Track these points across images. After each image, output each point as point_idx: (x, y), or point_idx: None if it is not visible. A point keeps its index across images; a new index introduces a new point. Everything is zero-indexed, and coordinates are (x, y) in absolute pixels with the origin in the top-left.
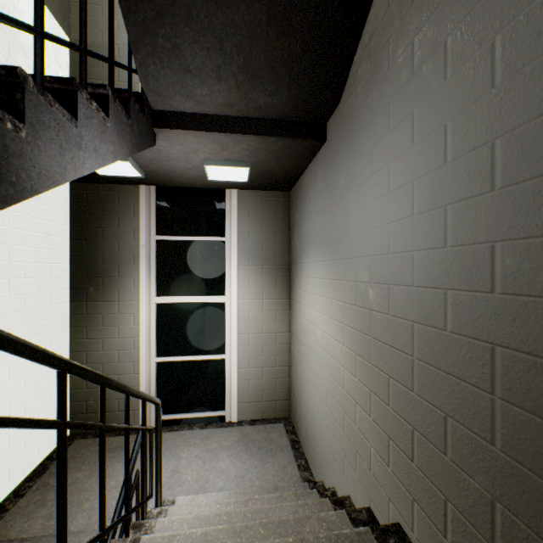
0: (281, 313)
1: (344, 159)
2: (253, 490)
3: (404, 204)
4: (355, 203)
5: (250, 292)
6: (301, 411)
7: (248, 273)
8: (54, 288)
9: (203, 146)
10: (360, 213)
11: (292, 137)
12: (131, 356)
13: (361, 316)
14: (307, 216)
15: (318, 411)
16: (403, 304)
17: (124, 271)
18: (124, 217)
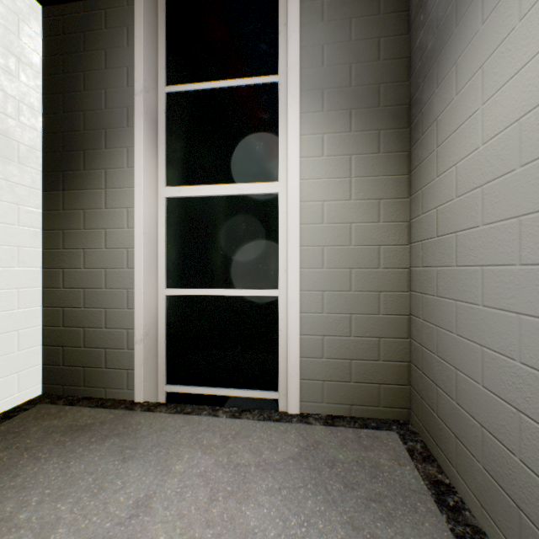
0: (389, 204)
1: None
2: None
3: None
4: None
5: (325, 164)
6: (464, 411)
7: (319, 127)
8: (2, 152)
9: None
10: None
11: None
12: (123, 279)
13: None
14: None
15: None
16: None
17: (113, 139)
18: (113, 50)
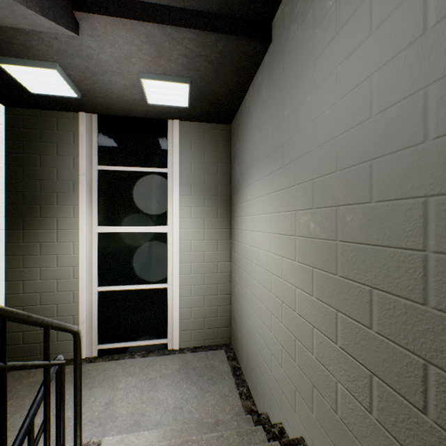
0: (222, 242)
1: (294, 44)
2: (191, 427)
3: (404, 26)
4: (312, 84)
5: (192, 222)
6: (242, 338)
7: (189, 203)
8: None
9: (136, 48)
10: (319, 92)
11: (234, 35)
12: (70, 285)
13: (322, 218)
14: (249, 138)
15: (261, 337)
16: (402, 176)
17: (63, 199)
18: (63, 144)
